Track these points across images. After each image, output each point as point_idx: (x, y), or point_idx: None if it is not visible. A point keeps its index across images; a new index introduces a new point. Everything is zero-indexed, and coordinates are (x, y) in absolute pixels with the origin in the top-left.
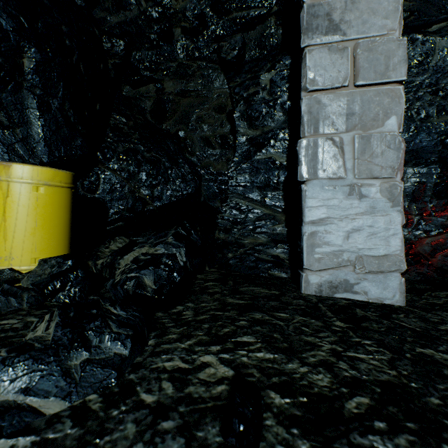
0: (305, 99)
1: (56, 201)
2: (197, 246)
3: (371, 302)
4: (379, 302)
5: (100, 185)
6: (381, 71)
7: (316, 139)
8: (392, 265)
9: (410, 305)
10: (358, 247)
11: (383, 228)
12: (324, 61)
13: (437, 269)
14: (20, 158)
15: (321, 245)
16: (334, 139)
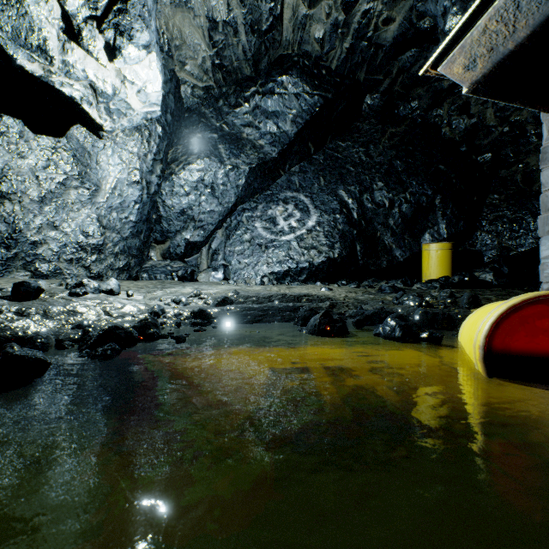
0: (540, 196)
1: (444, 255)
2: (503, 273)
3: None
4: None
5: (478, 242)
6: None
7: (544, 216)
8: None
9: None
10: None
11: None
12: (548, 176)
13: None
14: (435, 238)
15: (546, 269)
16: None
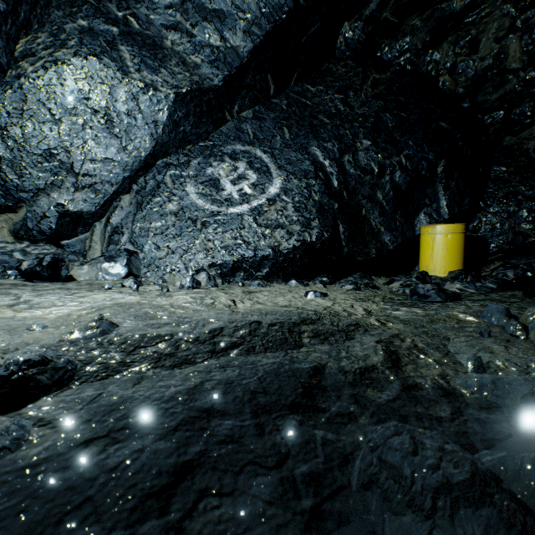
0: None
1: (456, 241)
2: None
3: None
4: None
5: (481, 226)
6: None
7: None
8: None
9: None
10: None
11: None
12: None
13: None
14: (434, 220)
15: None
16: None
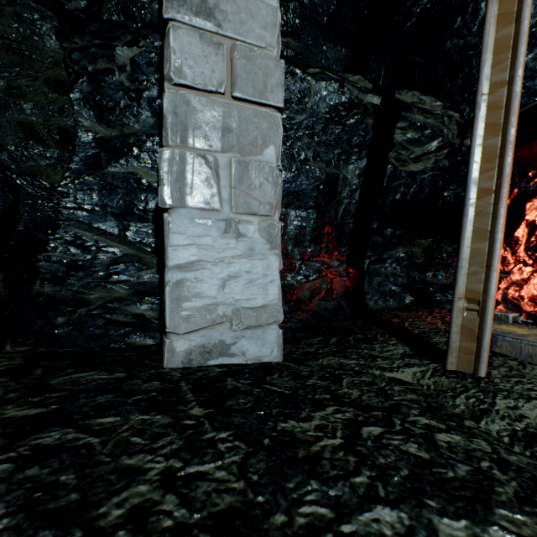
0: (169, 92)
1: None
2: None
3: (249, 363)
4: (257, 362)
5: None
6: (260, 89)
7: (184, 153)
8: (270, 317)
9: (287, 359)
10: (235, 298)
11: (262, 274)
12: (194, 50)
13: (314, 314)
14: None
15: (191, 298)
16: (207, 158)
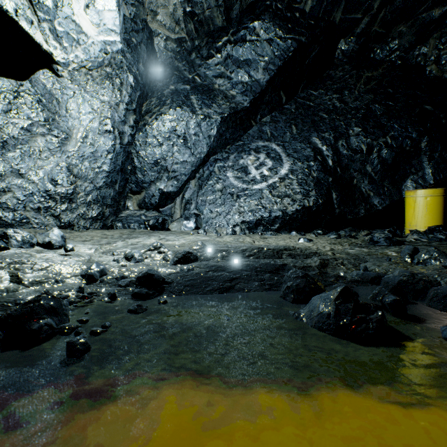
0: None
1: (434, 202)
2: None
3: None
4: None
5: None
6: None
7: None
8: None
9: None
10: None
11: None
12: None
13: None
14: (419, 185)
15: None
16: None
